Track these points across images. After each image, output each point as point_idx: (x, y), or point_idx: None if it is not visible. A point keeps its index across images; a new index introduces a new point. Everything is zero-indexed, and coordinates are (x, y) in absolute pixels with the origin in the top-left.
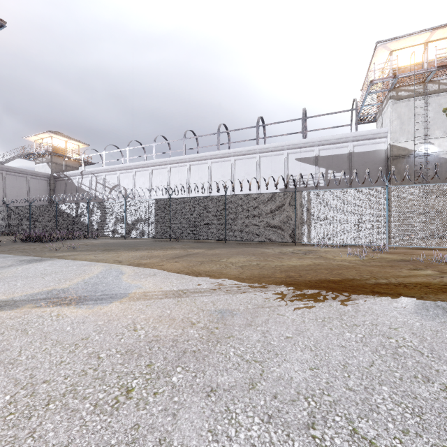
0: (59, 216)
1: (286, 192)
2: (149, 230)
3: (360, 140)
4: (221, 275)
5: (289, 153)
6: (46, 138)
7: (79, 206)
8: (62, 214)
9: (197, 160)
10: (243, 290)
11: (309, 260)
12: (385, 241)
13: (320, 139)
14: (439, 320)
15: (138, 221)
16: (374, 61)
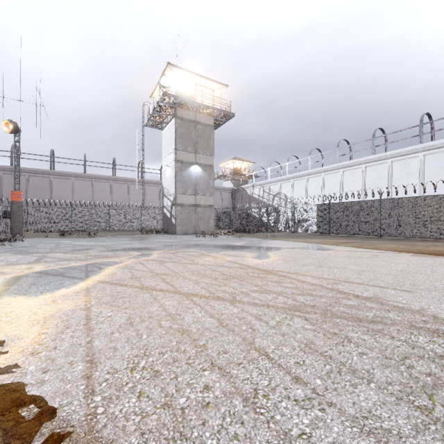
0: (248, 217)
1: None
2: (312, 227)
3: None
4: (375, 249)
5: None
6: (229, 163)
7: (261, 210)
8: (249, 216)
9: (350, 166)
10: (387, 253)
11: None
12: None
13: None
14: None
15: (303, 221)
16: None
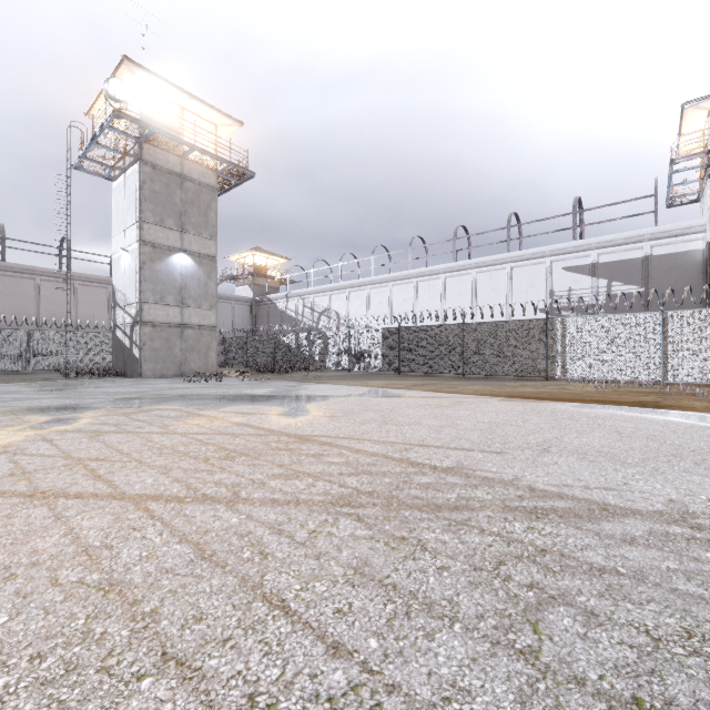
0: (278, 347)
1: (535, 319)
2: (375, 362)
3: (661, 237)
4: (458, 393)
5: (553, 260)
6: (247, 256)
7: (299, 336)
8: (281, 345)
9: (426, 276)
10: (472, 398)
11: (543, 389)
12: (660, 376)
13: (599, 240)
14: (580, 407)
15: (363, 353)
16: (684, 124)
